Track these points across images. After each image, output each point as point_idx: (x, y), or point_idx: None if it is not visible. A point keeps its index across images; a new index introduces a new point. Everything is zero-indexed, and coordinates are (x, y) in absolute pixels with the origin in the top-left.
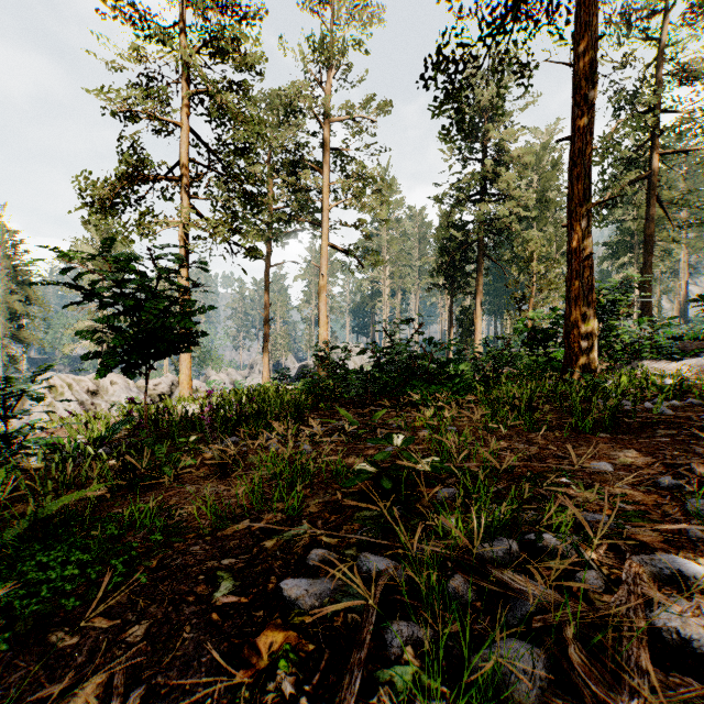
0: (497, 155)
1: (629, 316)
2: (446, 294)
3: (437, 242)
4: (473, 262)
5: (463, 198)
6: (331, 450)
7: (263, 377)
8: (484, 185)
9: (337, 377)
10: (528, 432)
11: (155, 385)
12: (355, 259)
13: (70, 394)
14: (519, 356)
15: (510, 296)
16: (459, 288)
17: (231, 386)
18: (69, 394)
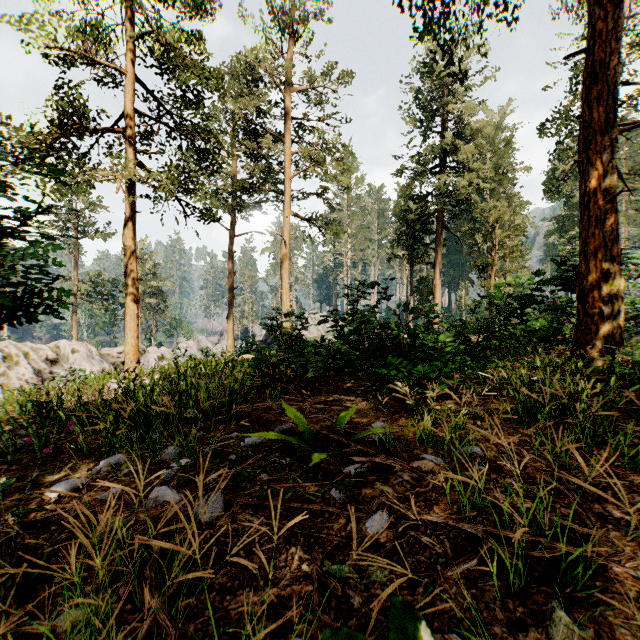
0: (456, 129)
1: (634, 278)
2: (404, 265)
3: (395, 216)
4: (432, 233)
5: (423, 171)
6: (259, 511)
7: (227, 345)
8: (443, 158)
9: (291, 352)
10: (636, 474)
11: (119, 353)
12: (318, 227)
13: (27, 363)
14: (506, 325)
15: (473, 264)
16: (418, 258)
17: (199, 353)
18: (26, 363)
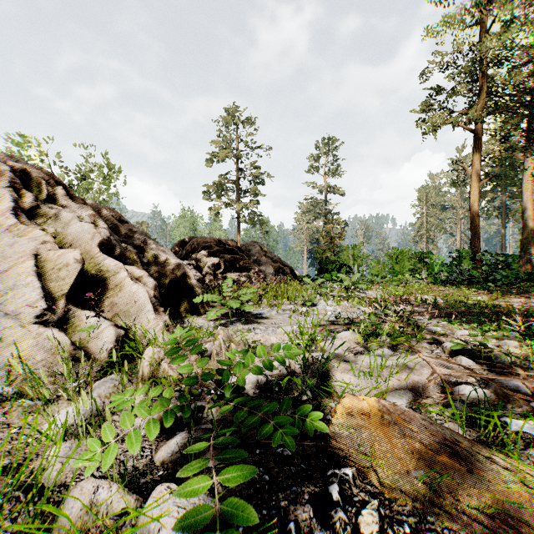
0: None
1: None
2: None
3: None
4: None
5: None
6: None
7: None
8: None
9: None
10: None
11: None
12: None
13: None
14: None
15: None
16: None
17: None
18: None
